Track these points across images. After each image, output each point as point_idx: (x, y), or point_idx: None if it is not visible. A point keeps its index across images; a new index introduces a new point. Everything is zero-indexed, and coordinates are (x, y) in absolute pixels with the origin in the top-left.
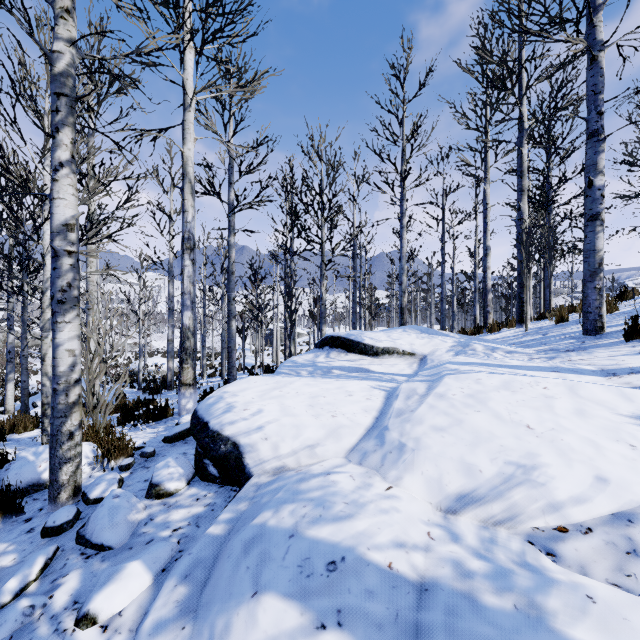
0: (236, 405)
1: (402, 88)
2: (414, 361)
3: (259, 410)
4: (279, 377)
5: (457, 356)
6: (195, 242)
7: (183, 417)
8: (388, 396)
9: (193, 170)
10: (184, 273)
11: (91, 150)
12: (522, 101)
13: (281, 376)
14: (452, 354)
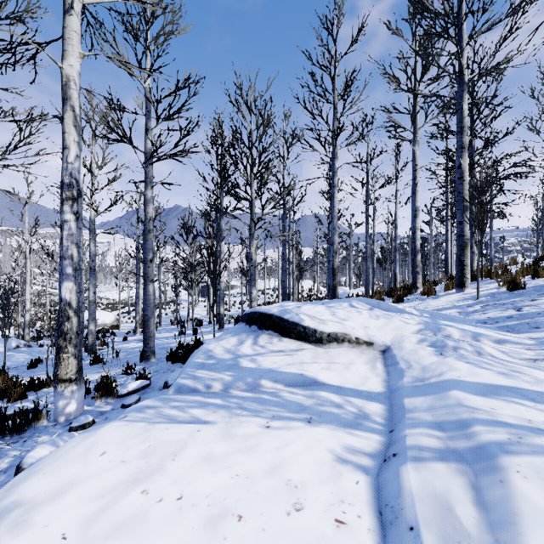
0: None
1: (334, 43)
2: (374, 356)
3: None
4: (161, 425)
5: (449, 360)
6: (81, 190)
7: (30, 453)
8: (379, 501)
9: (78, 94)
10: (63, 230)
11: None
12: (462, 53)
13: (172, 409)
14: (432, 350)
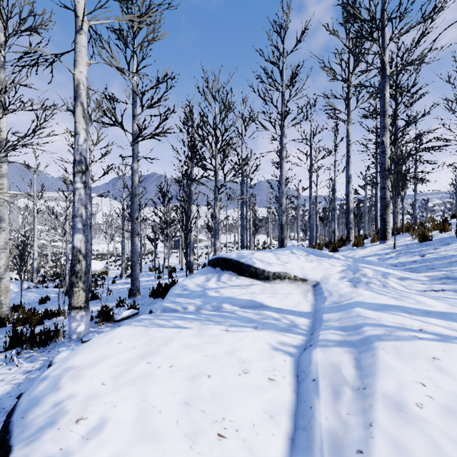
0: (69, 406)
1: (282, 43)
2: (307, 289)
3: (101, 421)
4: (155, 328)
5: (359, 290)
6: (88, 165)
7: (58, 356)
8: (297, 370)
9: (85, 93)
10: (75, 196)
11: (1, 81)
12: (385, 52)
13: (161, 320)
14: (349, 284)
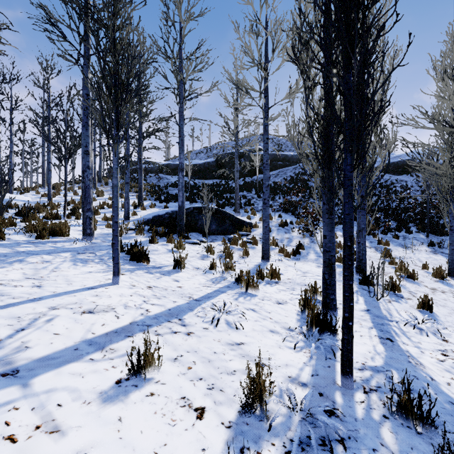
0: None
1: None
2: None
3: None
4: None
5: None
6: None
7: None
8: None
9: None
10: None
11: None
12: None
13: None
14: None
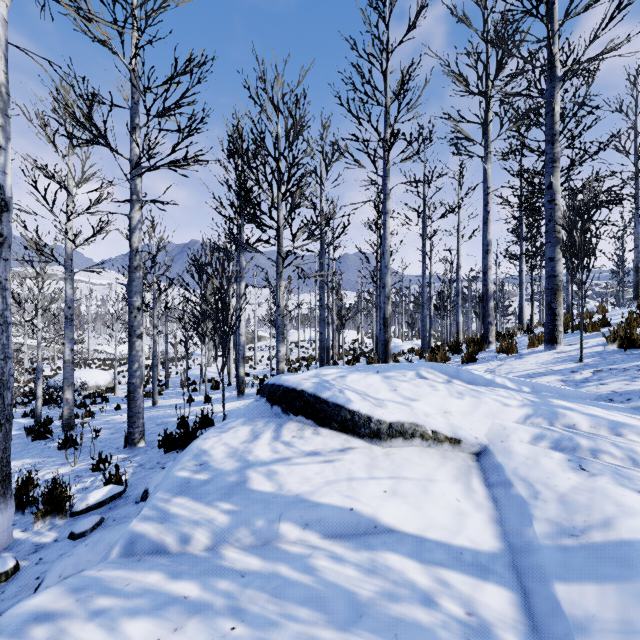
0: None
1: (386, 27)
2: (466, 464)
3: None
4: None
5: (607, 486)
6: (8, 200)
7: None
8: None
9: (2, 52)
10: None
11: None
12: (554, 38)
13: (89, 622)
14: (563, 459)
